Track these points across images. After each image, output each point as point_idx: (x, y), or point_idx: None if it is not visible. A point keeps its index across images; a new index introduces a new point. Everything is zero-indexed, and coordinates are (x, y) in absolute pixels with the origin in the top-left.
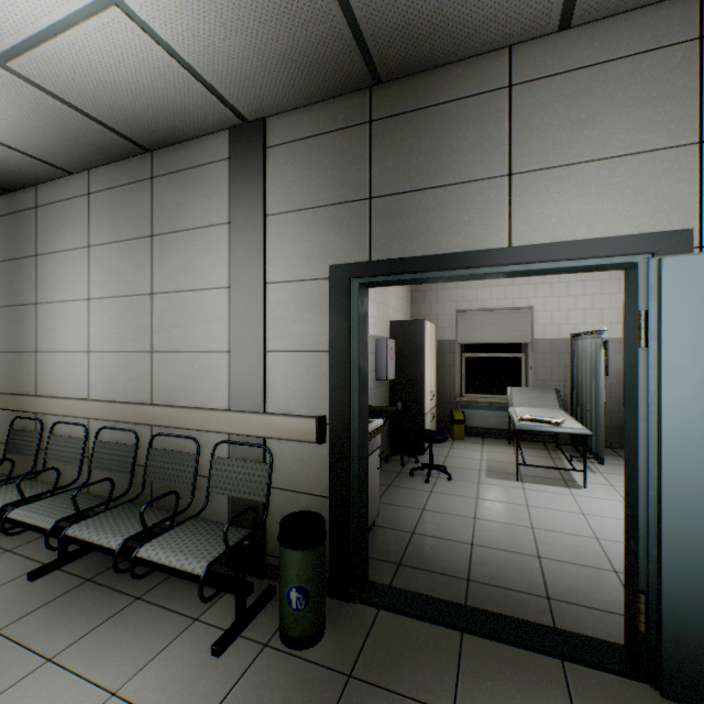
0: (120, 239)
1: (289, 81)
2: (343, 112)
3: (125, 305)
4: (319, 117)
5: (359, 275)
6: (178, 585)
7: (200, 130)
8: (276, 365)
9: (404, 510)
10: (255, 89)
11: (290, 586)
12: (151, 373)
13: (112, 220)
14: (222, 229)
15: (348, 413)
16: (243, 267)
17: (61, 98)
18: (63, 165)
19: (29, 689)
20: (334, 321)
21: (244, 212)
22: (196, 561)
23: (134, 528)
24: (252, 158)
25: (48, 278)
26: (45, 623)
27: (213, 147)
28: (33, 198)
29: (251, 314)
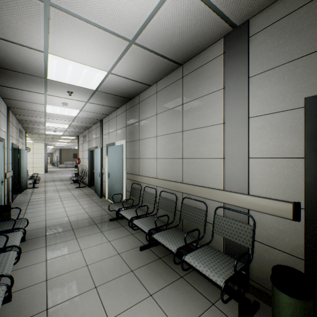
0: (168, 108)
1: None
2: None
3: (171, 137)
4: None
5: None
6: (199, 277)
7: (207, 43)
8: (256, 166)
9: None
10: (247, 0)
11: None
12: (182, 168)
13: (165, 101)
14: (219, 92)
15: None
16: (233, 111)
17: (151, 50)
18: (148, 83)
19: (145, 307)
20: (309, 136)
21: (234, 79)
22: (216, 275)
23: (180, 243)
24: (239, 47)
25: (142, 129)
26: (147, 274)
27: (214, 51)
28: (138, 100)
29: (238, 136)
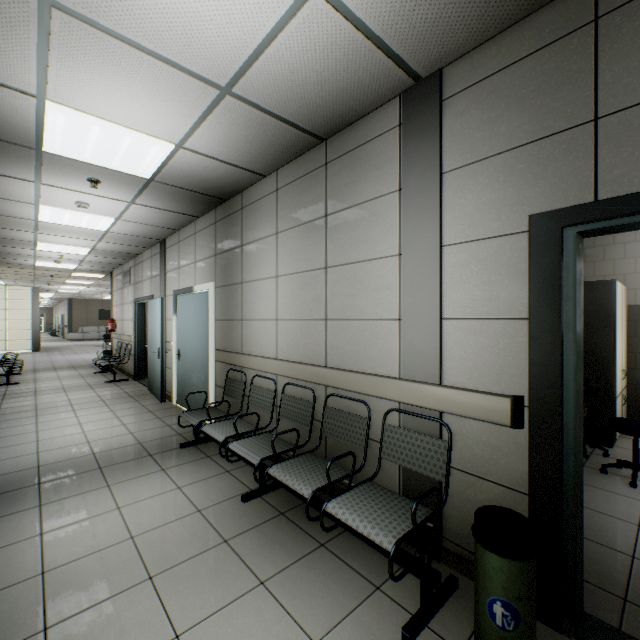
0: (300, 223)
1: (480, 10)
2: (549, 24)
3: (304, 279)
4: (512, 43)
5: (576, 221)
6: (354, 542)
7: (371, 105)
8: (454, 334)
9: (606, 520)
10: (437, 36)
11: (493, 597)
12: (325, 339)
13: (294, 208)
14: (392, 197)
15: (558, 395)
16: (415, 232)
17: (264, 109)
18: (260, 170)
19: (250, 606)
20: (536, 282)
21: (417, 175)
22: (382, 533)
23: (319, 480)
24: (425, 117)
25: (249, 262)
26: (256, 544)
27: (383, 119)
28: (239, 202)
29: (424, 280)
